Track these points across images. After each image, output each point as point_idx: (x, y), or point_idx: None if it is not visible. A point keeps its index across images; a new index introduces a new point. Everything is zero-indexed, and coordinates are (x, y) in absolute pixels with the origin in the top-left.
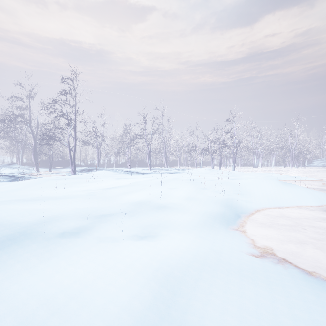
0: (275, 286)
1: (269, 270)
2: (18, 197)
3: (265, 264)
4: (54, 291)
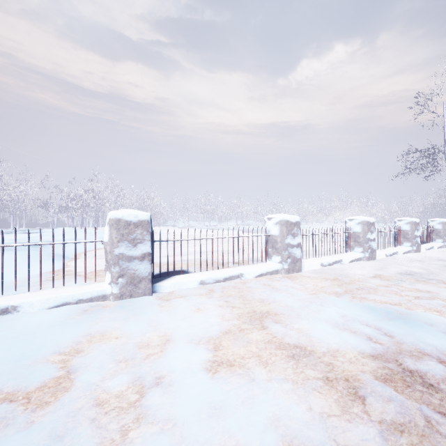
0: None
1: None
2: None
3: None
4: None
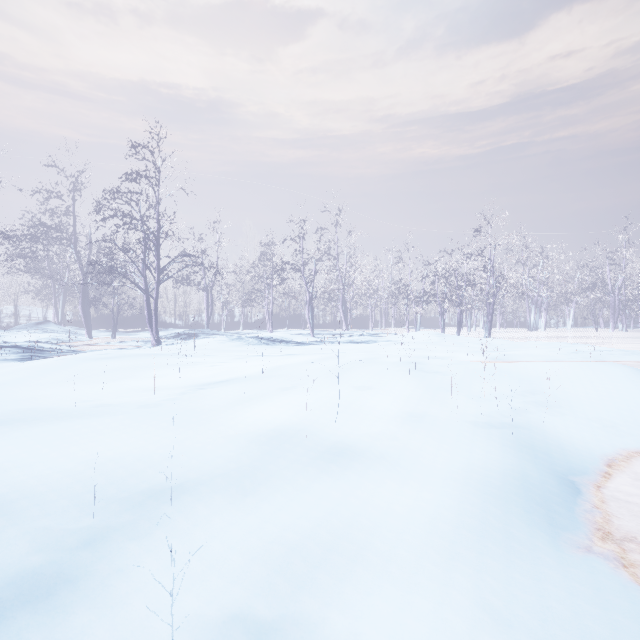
0: None
1: None
2: None
3: None
4: None
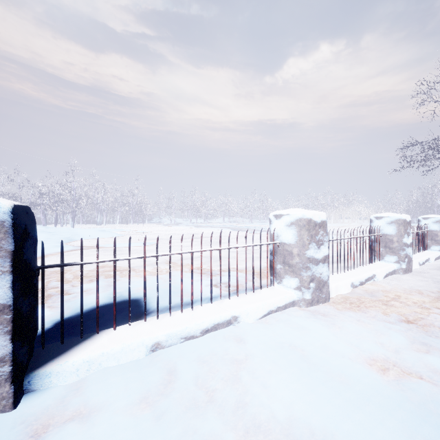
0: None
1: None
2: None
3: None
4: None
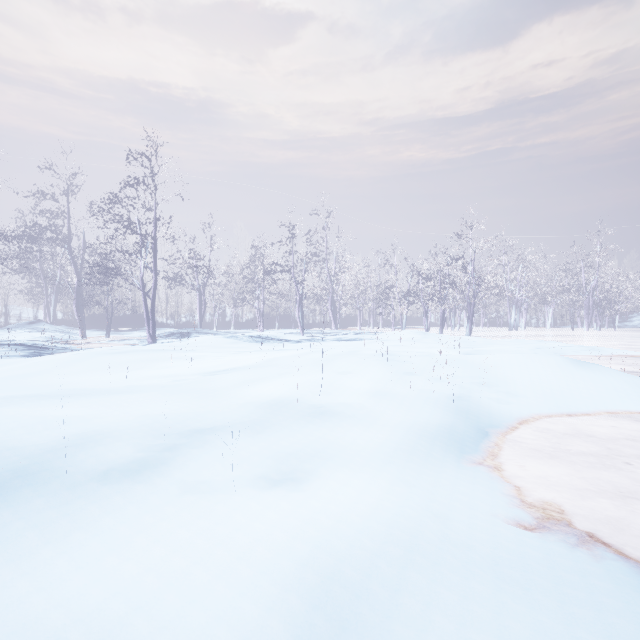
0: (579, 608)
1: (560, 564)
2: (33, 390)
3: (548, 547)
4: (62, 620)
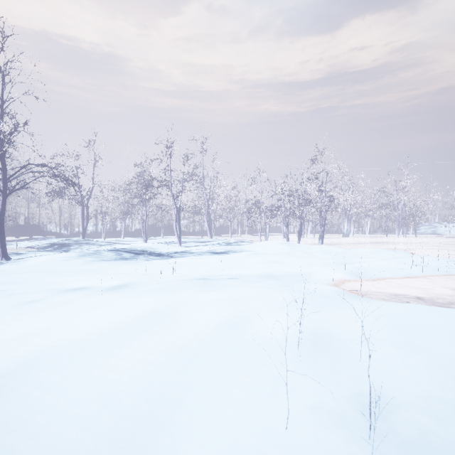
0: None
1: None
2: None
3: None
4: None
